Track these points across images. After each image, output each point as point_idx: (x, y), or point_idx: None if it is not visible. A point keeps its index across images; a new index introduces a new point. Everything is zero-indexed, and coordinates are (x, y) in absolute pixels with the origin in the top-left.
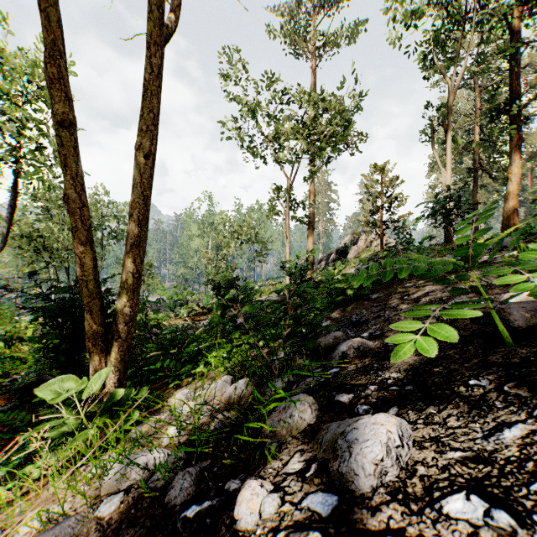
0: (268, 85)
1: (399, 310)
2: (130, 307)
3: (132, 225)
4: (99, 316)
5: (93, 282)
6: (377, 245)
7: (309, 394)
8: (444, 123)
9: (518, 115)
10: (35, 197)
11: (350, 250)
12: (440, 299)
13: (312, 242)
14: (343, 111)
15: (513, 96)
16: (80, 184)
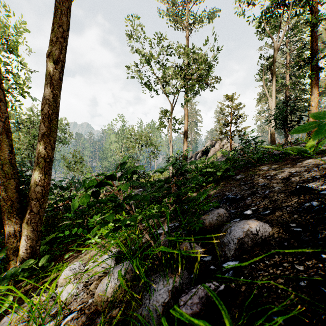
0: (159, 44)
1: (272, 188)
2: (41, 186)
3: (42, 117)
4: (14, 194)
5: (8, 165)
6: (226, 147)
7: (206, 320)
8: (270, 69)
9: (317, 64)
10: (9, 116)
11: (210, 150)
12: (314, 178)
13: (186, 145)
14: (206, 61)
15: (314, 52)
16: None
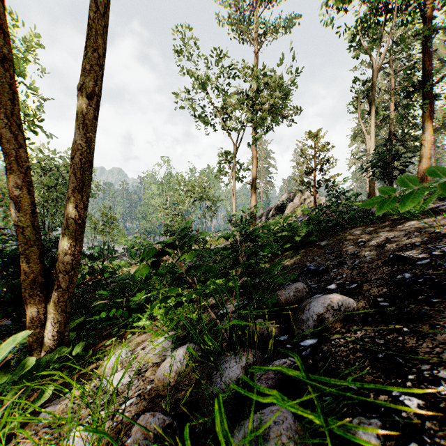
0: (218, 62)
1: (363, 257)
2: (71, 255)
3: (72, 168)
4: (37, 265)
5: (30, 228)
6: (309, 202)
7: (281, 393)
8: (368, 97)
9: (431, 90)
10: None
11: (287, 206)
12: (413, 245)
13: (255, 199)
14: (282, 86)
15: (426, 74)
16: (16, 123)
